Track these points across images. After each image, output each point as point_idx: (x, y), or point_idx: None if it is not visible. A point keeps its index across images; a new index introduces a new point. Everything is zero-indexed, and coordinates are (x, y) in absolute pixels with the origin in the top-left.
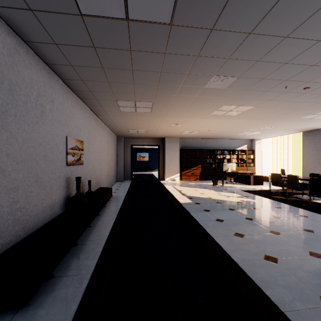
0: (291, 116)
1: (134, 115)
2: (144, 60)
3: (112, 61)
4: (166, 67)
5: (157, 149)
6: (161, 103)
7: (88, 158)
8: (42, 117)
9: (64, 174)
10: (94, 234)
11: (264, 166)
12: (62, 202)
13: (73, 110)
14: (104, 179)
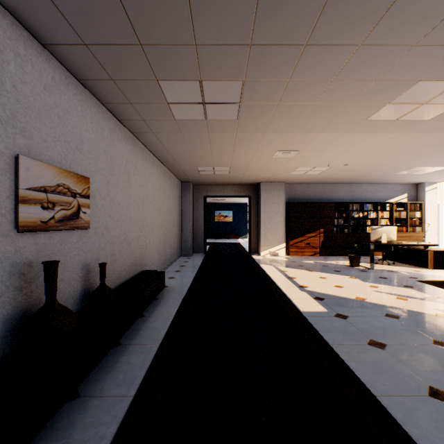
0: None
1: (203, 130)
2: None
3: None
4: None
5: (245, 204)
6: (262, 82)
7: (107, 216)
8: None
9: (4, 255)
10: None
11: (441, 232)
12: None
13: (49, 97)
14: (152, 255)
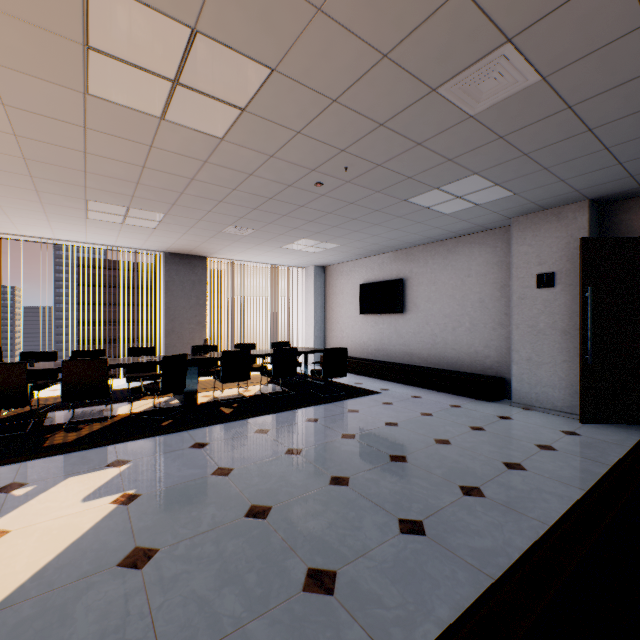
0: (103, 191)
1: None
2: None
3: None
4: None
5: None
6: None
7: None
8: None
9: None
10: None
11: None
12: None
13: None
14: None
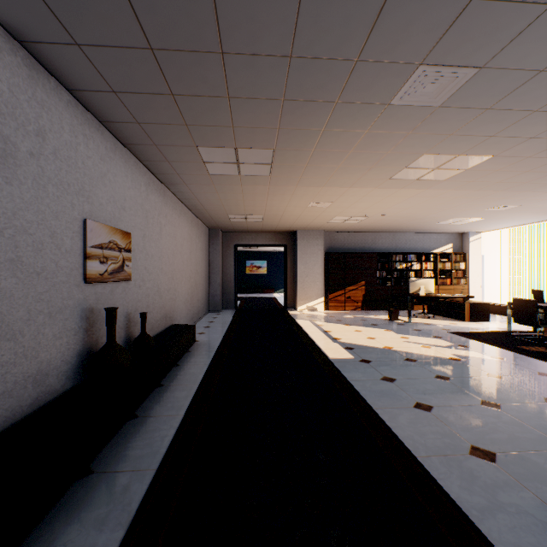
0: None
1: (236, 183)
2: (248, 16)
3: (169, 26)
4: (304, 40)
5: (282, 253)
6: (290, 150)
7: (143, 268)
8: (4, 167)
9: (77, 301)
10: (137, 440)
11: (486, 284)
12: (71, 365)
13: (103, 165)
14: (181, 309)
